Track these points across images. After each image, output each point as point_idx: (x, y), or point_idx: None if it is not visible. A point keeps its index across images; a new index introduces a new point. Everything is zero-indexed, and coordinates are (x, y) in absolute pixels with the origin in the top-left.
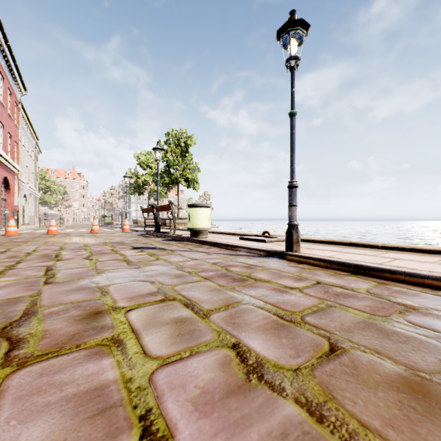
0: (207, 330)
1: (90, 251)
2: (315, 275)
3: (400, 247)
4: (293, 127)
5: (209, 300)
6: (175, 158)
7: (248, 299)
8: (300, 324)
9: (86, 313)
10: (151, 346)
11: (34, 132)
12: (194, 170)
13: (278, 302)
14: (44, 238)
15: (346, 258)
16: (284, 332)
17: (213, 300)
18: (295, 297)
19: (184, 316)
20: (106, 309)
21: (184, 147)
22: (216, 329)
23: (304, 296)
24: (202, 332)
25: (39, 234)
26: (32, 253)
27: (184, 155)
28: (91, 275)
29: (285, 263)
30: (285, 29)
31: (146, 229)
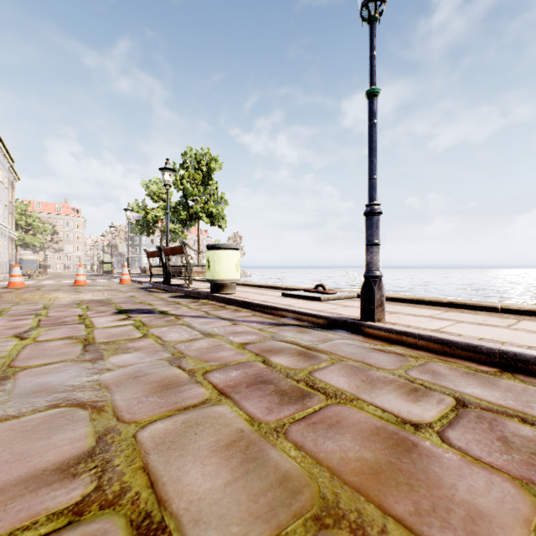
0: None
1: (40, 319)
2: (437, 377)
3: (534, 311)
4: (373, 114)
5: (218, 498)
6: (194, 185)
7: (328, 489)
8: None
9: None
10: None
11: (6, 151)
12: (220, 203)
13: (417, 508)
14: None
15: (470, 333)
16: None
17: (229, 502)
18: (447, 471)
19: None
20: None
21: (206, 172)
22: None
23: (469, 466)
24: None
25: None
26: None
27: (206, 182)
28: None
29: (365, 343)
30: None
31: (154, 280)
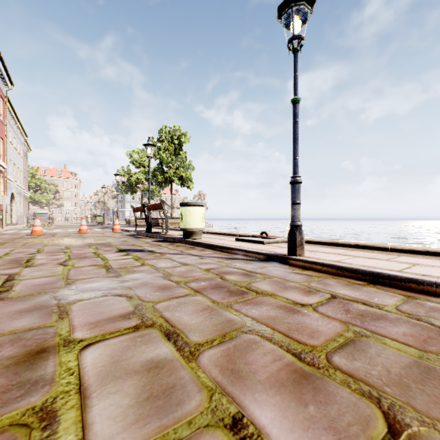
0: (192, 386)
1: (69, 255)
2: (326, 286)
3: (412, 250)
4: (296, 115)
5: (198, 325)
6: (168, 155)
7: (250, 323)
8: (328, 370)
9: (23, 353)
10: (98, 428)
11: (22, 129)
12: (188, 168)
13: (289, 329)
14: (26, 239)
15: (358, 263)
16: (308, 389)
17: (204, 326)
18: (310, 319)
19: (162, 357)
20: (55, 343)
21: (177, 144)
22: (207, 384)
23: (322, 318)
24: (186, 391)
25: (22, 235)
26: (1, 258)
27: (177, 153)
28: (58, 287)
29: (288, 269)
30: (288, 5)
31: (138, 229)
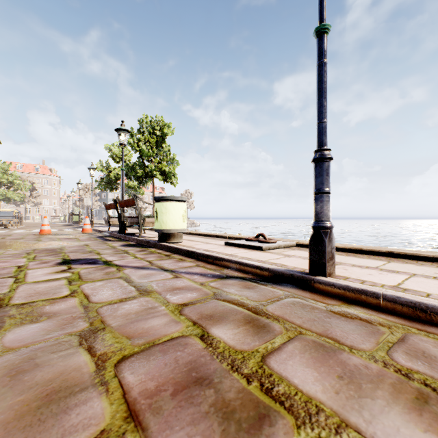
0: None
1: None
2: (437, 366)
3: None
4: (323, 52)
5: None
6: (149, 147)
7: None
8: None
9: None
10: None
11: None
12: (172, 163)
13: None
14: None
15: (437, 291)
16: None
17: None
18: None
19: None
20: None
21: (160, 136)
22: None
23: None
24: None
25: None
26: None
27: (160, 145)
28: None
29: (319, 302)
30: None
31: (113, 229)
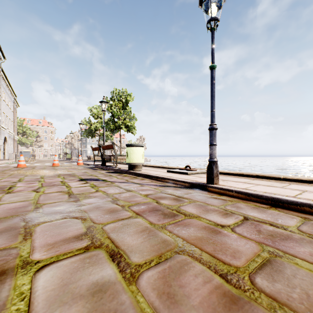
0: (132, 312)
1: (42, 183)
2: (239, 209)
3: (299, 179)
4: (213, 78)
5: (138, 246)
6: (118, 110)
7: (181, 244)
8: (254, 293)
9: None
10: None
11: (12, 91)
12: (132, 119)
13: (214, 249)
14: (12, 170)
15: (261, 190)
16: None
17: (143, 247)
18: (230, 240)
19: (106, 279)
20: (15, 265)
21: (125, 102)
22: (145, 310)
23: (240, 238)
24: None
25: (11, 167)
26: None
27: (125, 108)
28: (28, 210)
29: (208, 194)
30: None
31: (95, 163)
